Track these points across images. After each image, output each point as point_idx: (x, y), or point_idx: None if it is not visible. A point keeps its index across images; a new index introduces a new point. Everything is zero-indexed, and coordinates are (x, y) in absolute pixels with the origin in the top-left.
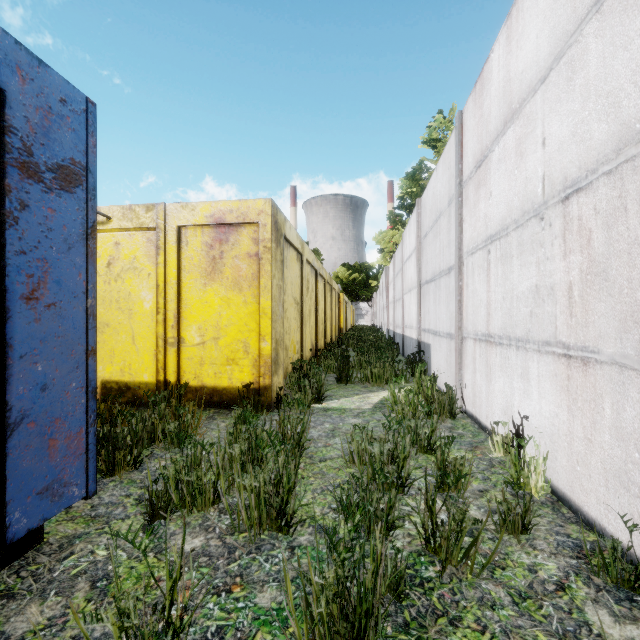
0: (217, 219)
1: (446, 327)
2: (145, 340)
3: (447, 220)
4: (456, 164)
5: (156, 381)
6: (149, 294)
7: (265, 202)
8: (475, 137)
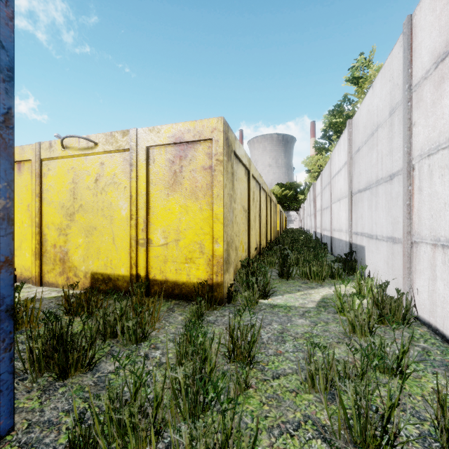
0: (177, 138)
1: (386, 231)
2: (122, 241)
3: (388, 130)
4: (404, 70)
5: (130, 274)
6: (125, 203)
7: (217, 120)
8: (435, 31)
